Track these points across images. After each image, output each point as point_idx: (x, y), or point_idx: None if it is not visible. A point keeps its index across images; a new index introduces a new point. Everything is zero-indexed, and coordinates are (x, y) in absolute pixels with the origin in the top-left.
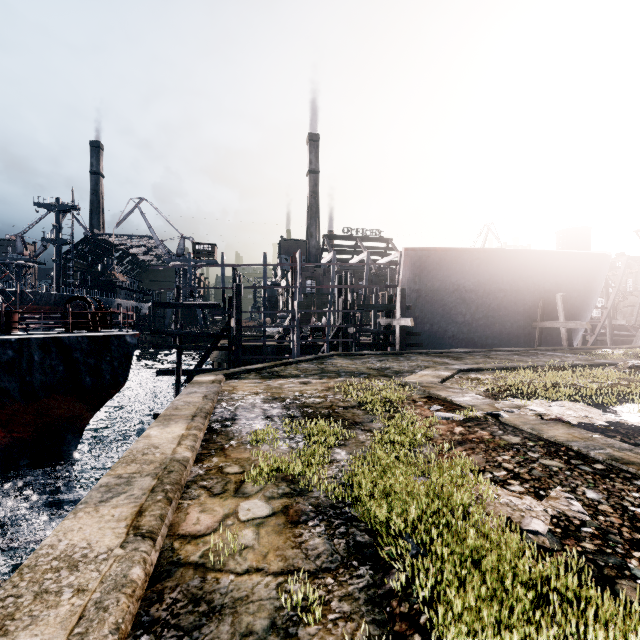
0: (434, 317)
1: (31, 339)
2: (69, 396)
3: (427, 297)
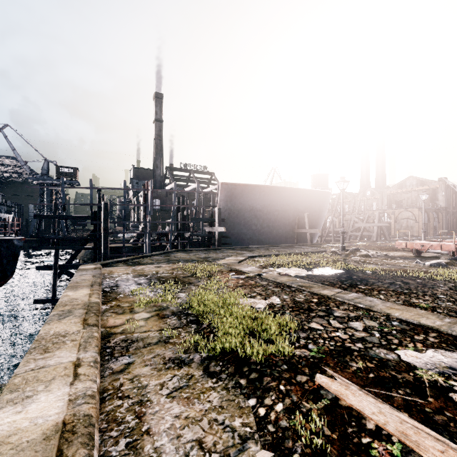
0: (239, 226)
1: None
2: None
3: (235, 214)
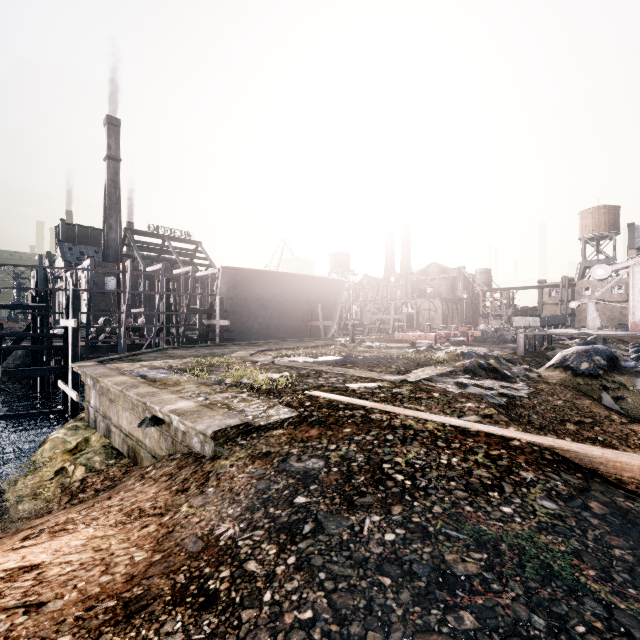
0: (243, 318)
1: None
2: None
3: (238, 304)
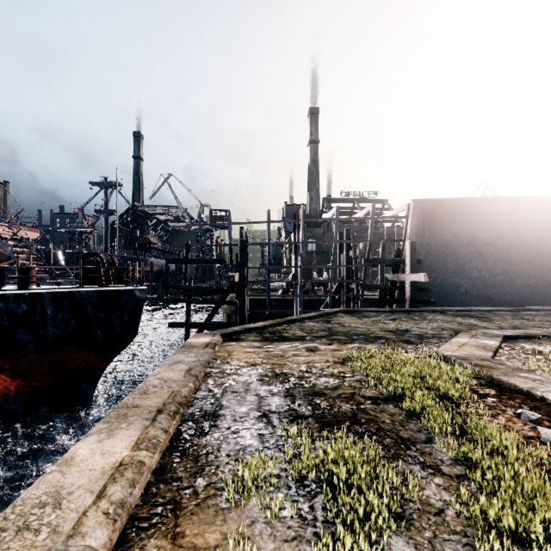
0: (445, 272)
1: (43, 293)
2: (82, 348)
3: (437, 251)
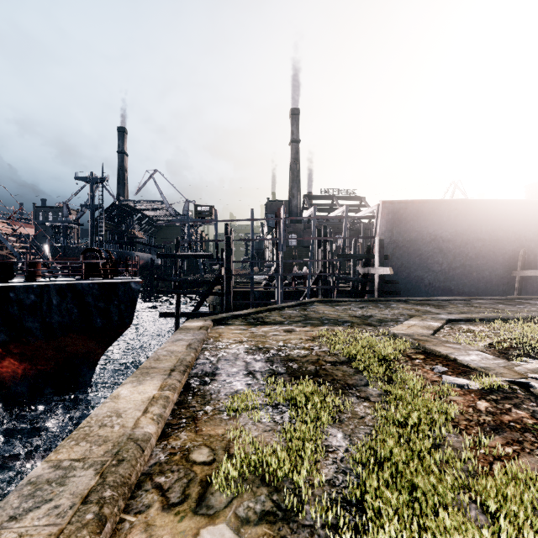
0: (410, 266)
1: (50, 285)
2: (83, 335)
3: (404, 247)
